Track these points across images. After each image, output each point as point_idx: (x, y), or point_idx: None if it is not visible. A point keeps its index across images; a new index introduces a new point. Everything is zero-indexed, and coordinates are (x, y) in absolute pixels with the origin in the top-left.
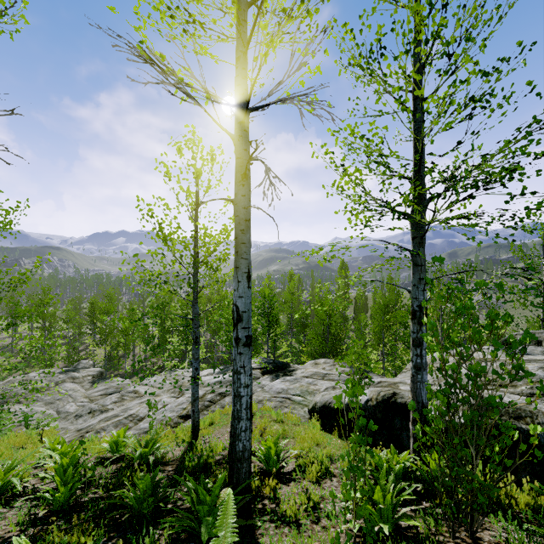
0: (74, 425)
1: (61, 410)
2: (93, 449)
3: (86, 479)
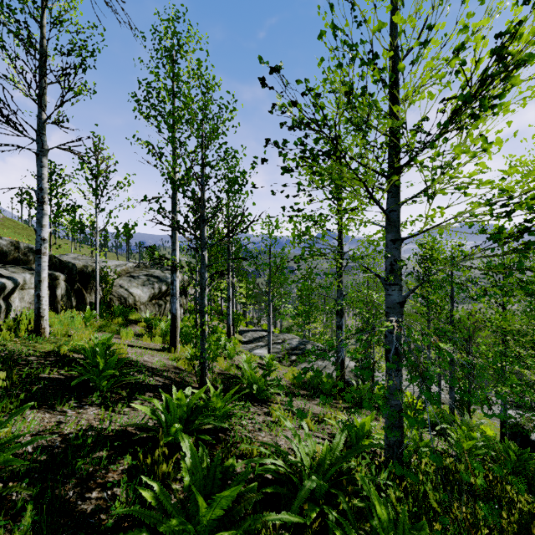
0: None
1: None
2: None
3: None
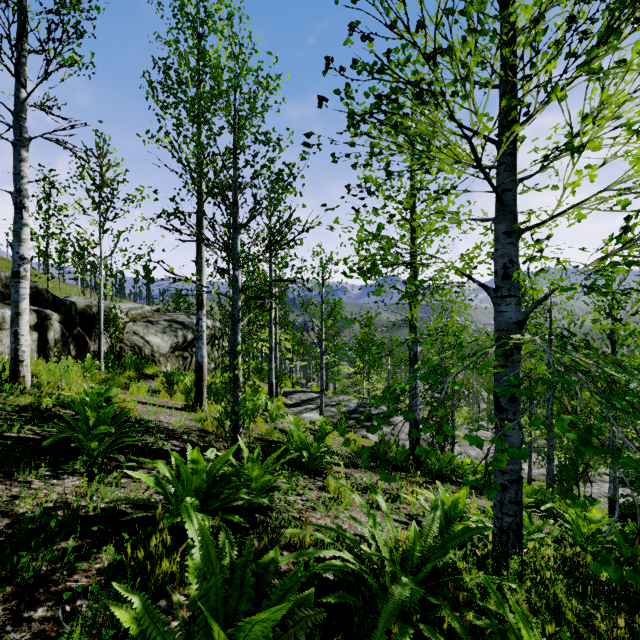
0: None
1: (466, 452)
2: None
3: None
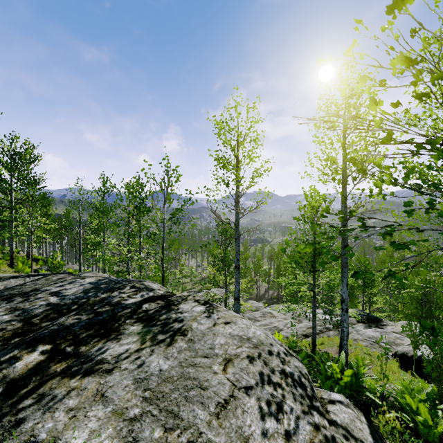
0: None
1: None
2: None
3: None
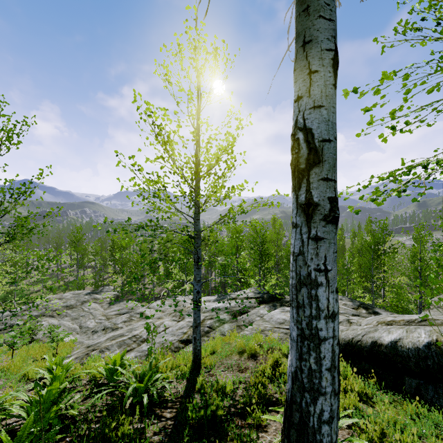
0: (89, 340)
1: (83, 325)
2: (90, 372)
3: (42, 442)
